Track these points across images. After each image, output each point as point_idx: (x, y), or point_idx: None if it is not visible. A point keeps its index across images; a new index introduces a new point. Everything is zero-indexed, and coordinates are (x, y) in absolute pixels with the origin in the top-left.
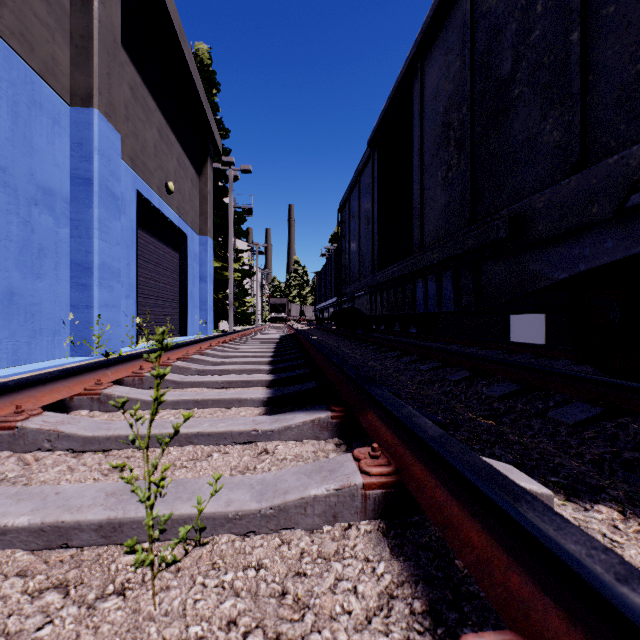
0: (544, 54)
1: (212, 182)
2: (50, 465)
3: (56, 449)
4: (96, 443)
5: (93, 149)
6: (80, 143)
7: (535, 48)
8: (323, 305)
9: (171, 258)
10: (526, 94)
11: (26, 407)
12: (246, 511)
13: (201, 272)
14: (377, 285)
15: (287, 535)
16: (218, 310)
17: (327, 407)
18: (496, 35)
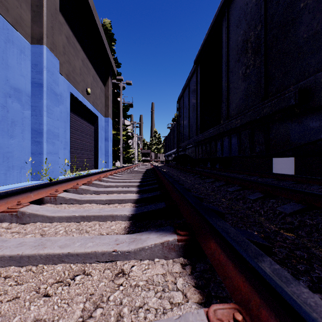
0: None
1: (111, 89)
2: None
3: None
4: None
5: (43, 67)
6: (36, 64)
7: None
8: (169, 153)
9: (89, 128)
10: (310, 4)
11: None
12: None
13: (105, 136)
14: (199, 141)
15: None
16: (115, 156)
17: (174, 229)
18: None
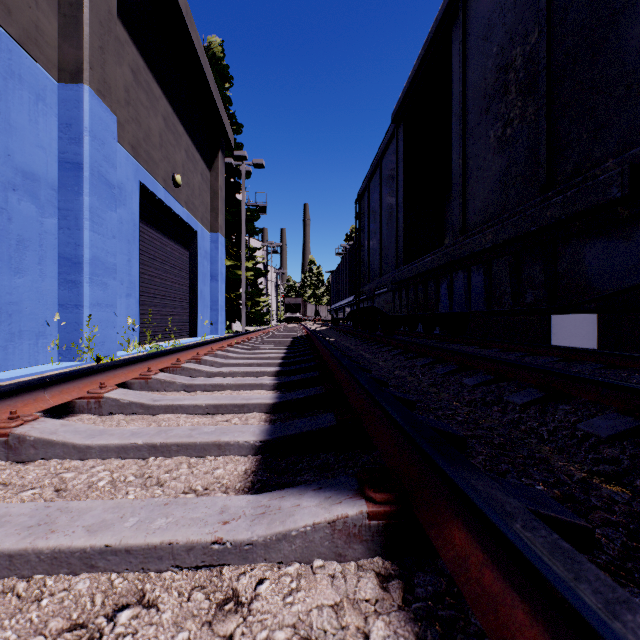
0: None
1: (223, 177)
2: None
3: None
4: None
5: (83, 130)
6: (69, 123)
7: None
8: (339, 304)
9: (179, 255)
10: None
11: None
12: None
13: (212, 270)
14: (403, 280)
15: None
16: (230, 310)
17: (358, 485)
18: None
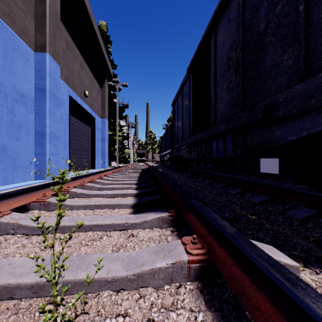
0: (283, 18)
1: (108, 91)
2: (12, 243)
3: (17, 233)
4: (39, 230)
5: (46, 74)
6: (39, 70)
7: (278, 15)
8: (164, 153)
9: (87, 129)
10: (273, 40)
11: (2, 209)
12: (119, 277)
13: (102, 137)
14: (192, 143)
15: (143, 291)
16: (111, 156)
17: (166, 210)
18: (256, 10)
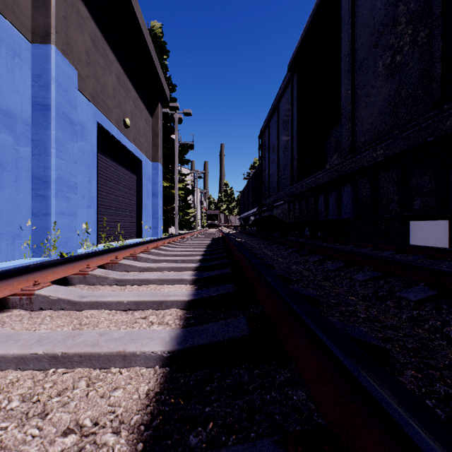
0: None
1: (162, 122)
2: None
3: None
4: None
5: (50, 79)
6: (39, 74)
7: None
8: (246, 214)
9: (129, 178)
10: None
11: None
12: None
13: (153, 190)
14: (297, 194)
15: None
16: (167, 218)
17: None
18: None
